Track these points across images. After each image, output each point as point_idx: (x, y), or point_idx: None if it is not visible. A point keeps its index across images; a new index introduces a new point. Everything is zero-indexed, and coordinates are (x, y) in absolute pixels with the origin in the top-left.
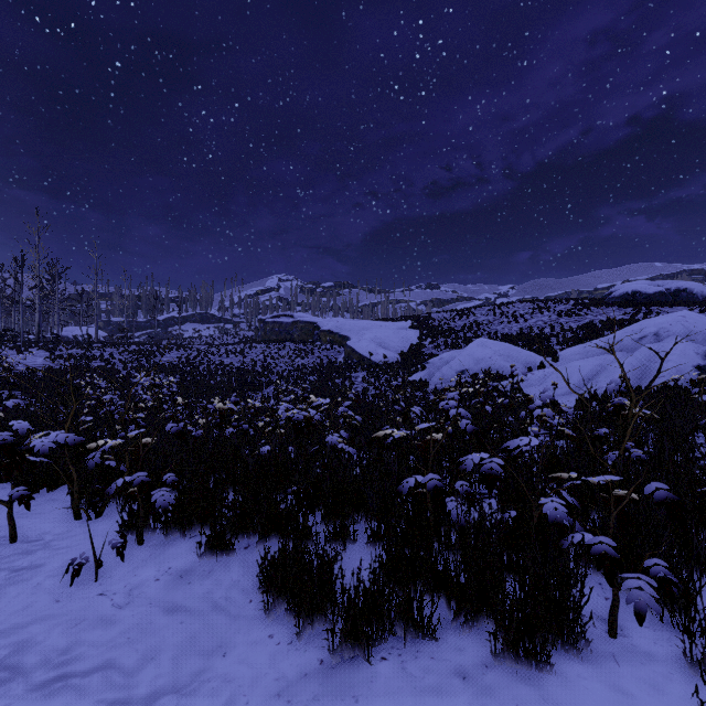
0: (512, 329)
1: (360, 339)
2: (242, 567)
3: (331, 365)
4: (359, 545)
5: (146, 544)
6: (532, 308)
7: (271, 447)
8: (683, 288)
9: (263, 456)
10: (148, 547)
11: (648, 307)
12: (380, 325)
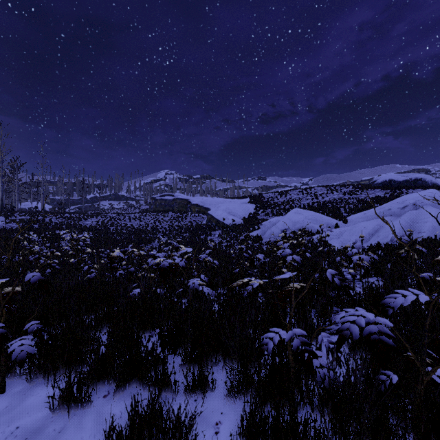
0: (314, 203)
1: (217, 209)
2: (96, 423)
3: (198, 226)
4: (217, 393)
5: (7, 392)
6: (326, 190)
7: (142, 289)
8: (419, 178)
9: (133, 298)
10: (7, 396)
11: (399, 189)
12: (229, 201)
